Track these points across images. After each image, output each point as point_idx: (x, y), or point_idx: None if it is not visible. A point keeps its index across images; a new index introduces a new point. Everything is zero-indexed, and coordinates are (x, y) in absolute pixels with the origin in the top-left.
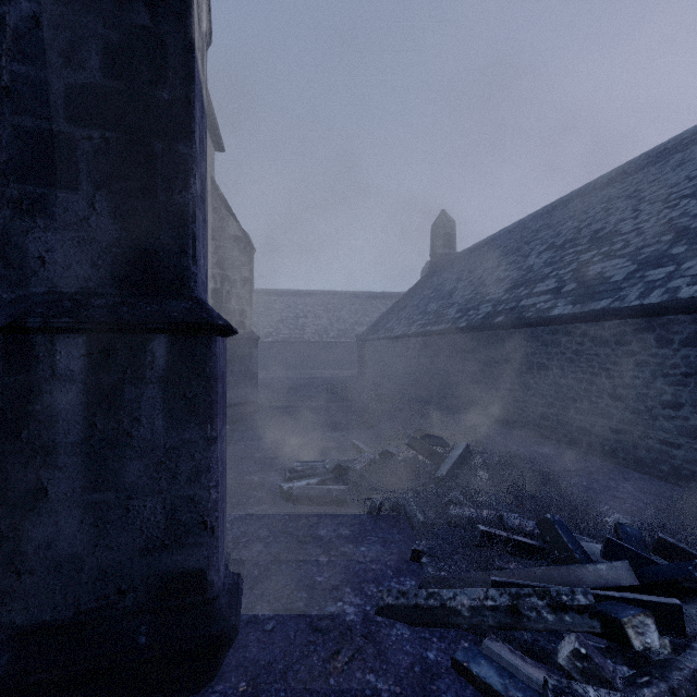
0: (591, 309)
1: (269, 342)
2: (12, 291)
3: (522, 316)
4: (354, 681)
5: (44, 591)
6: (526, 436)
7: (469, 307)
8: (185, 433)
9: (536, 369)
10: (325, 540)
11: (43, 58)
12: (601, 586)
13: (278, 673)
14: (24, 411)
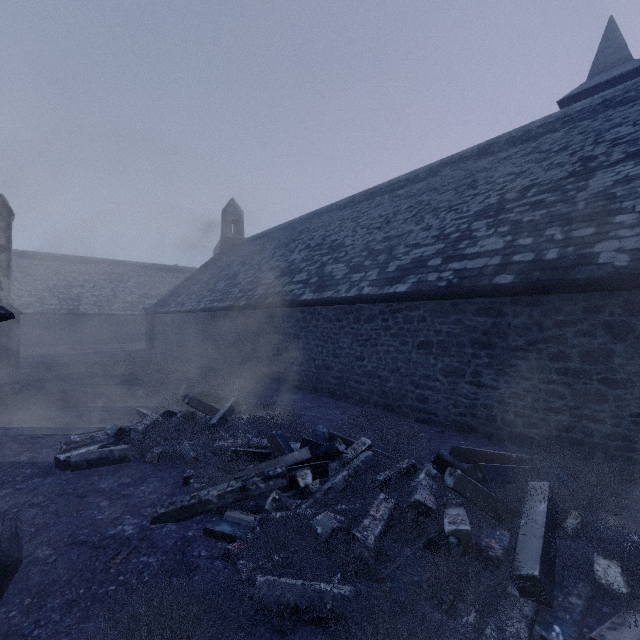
0: (323, 297)
1: (29, 314)
2: None
3: (284, 299)
4: (131, 564)
5: None
6: (286, 388)
7: (249, 288)
8: None
9: (293, 338)
10: (106, 490)
11: None
12: (294, 463)
13: (63, 583)
14: None
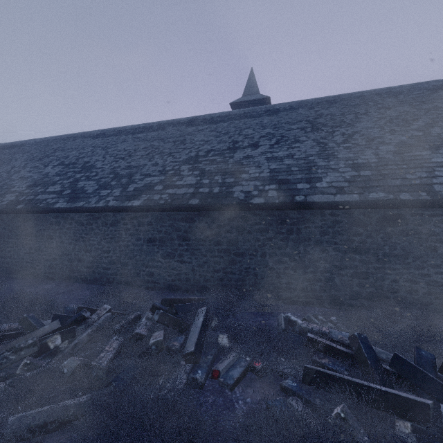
0: (75, 206)
1: None
2: None
3: (37, 206)
4: None
5: None
6: (39, 280)
7: None
8: None
9: (46, 239)
10: None
11: None
12: (45, 334)
13: None
14: None
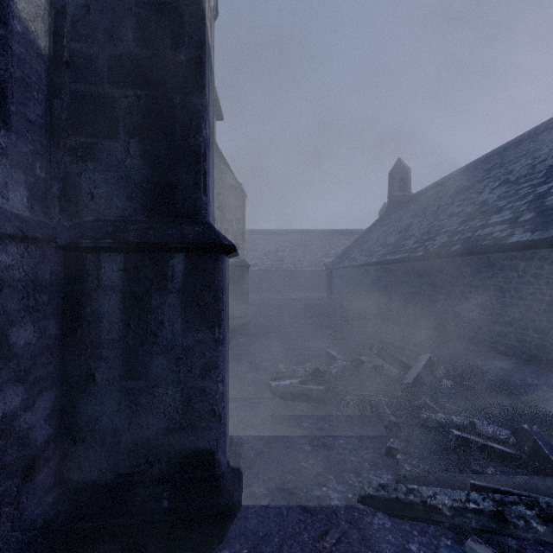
0: (552, 236)
1: (255, 271)
2: (70, 220)
3: (478, 244)
4: None
5: (92, 456)
6: (483, 351)
7: (426, 239)
8: (198, 335)
9: (492, 292)
10: (307, 431)
11: (92, 36)
12: None
13: (274, 545)
14: (78, 313)
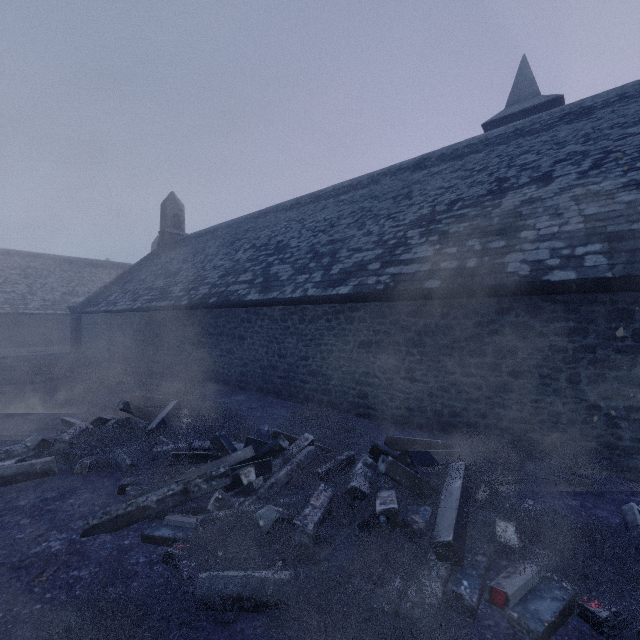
0: (268, 298)
1: None
2: None
3: (228, 299)
4: (59, 581)
5: None
6: (231, 390)
7: (191, 287)
8: None
9: (237, 339)
10: (27, 507)
11: None
12: (238, 462)
13: None
14: None
